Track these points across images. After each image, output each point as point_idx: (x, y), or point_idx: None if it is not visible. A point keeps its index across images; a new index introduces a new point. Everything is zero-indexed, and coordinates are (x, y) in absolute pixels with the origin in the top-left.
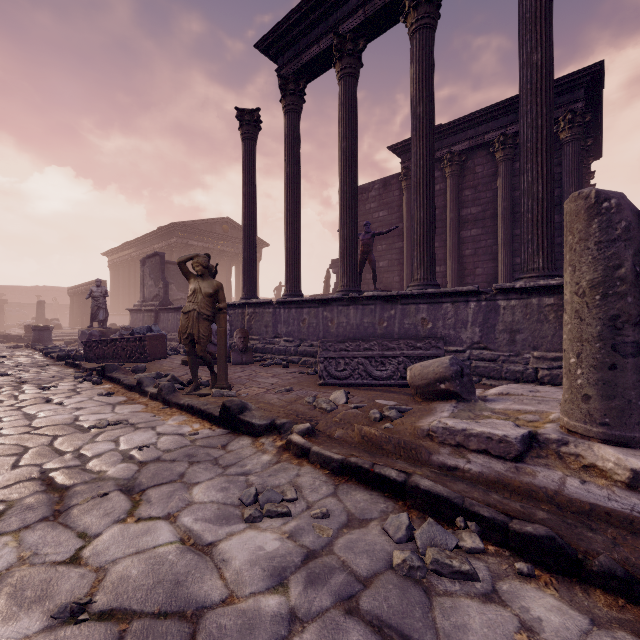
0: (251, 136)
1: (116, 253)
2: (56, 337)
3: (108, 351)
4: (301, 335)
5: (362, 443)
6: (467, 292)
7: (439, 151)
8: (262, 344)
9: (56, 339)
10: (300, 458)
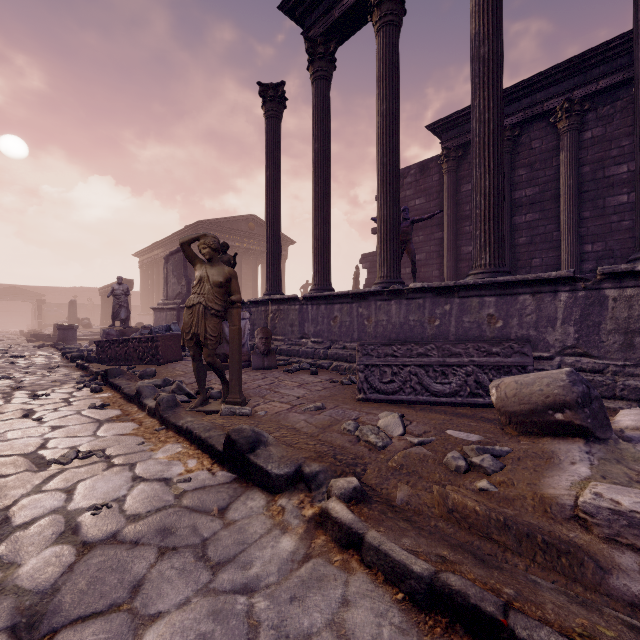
0: (275, 114)
1: (146, 254)
2: (84, 336)
3: (120, 352)
4: (331, 335)
5: (448, 519)
6: (556, 279)
7: None
8: (287, 345)
9: (83, 338)
10: (345, 550)
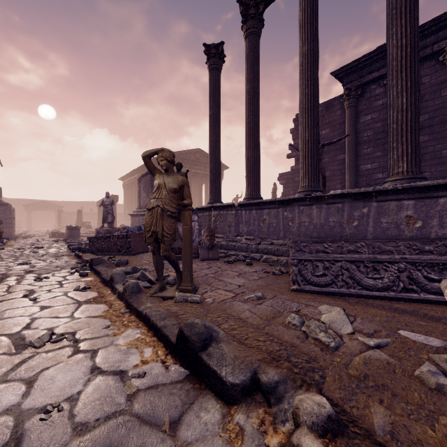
0: (216, 67)
1: (127, 178)
2: (85, 234)
3: (104, 245)
4: (261, 234)
5: None
6: None
7: (382, 69)
8: (226, 241)
9: (85, 235)
10: None
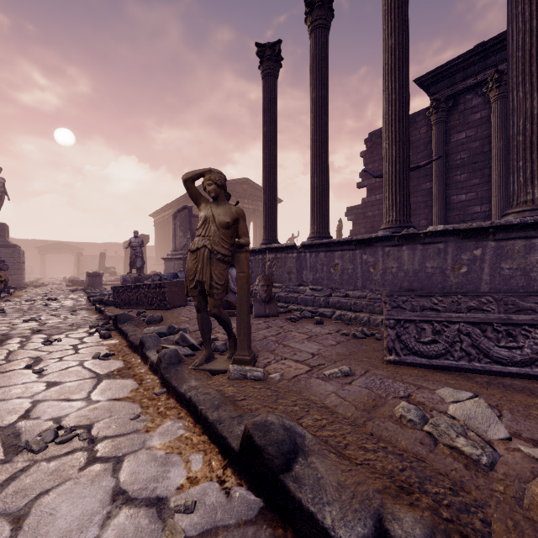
0: (272, 72)
1: (159, 214)
2: (109, 282)
3: (132, 297)
4: (332, 283)
5: None
6: None
7: (481, 73)
8: (285, 292)
9: (108, 284)
10: None
